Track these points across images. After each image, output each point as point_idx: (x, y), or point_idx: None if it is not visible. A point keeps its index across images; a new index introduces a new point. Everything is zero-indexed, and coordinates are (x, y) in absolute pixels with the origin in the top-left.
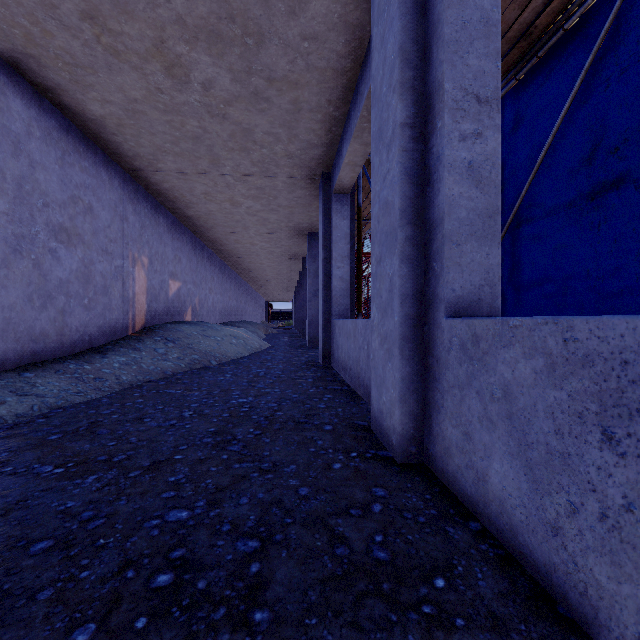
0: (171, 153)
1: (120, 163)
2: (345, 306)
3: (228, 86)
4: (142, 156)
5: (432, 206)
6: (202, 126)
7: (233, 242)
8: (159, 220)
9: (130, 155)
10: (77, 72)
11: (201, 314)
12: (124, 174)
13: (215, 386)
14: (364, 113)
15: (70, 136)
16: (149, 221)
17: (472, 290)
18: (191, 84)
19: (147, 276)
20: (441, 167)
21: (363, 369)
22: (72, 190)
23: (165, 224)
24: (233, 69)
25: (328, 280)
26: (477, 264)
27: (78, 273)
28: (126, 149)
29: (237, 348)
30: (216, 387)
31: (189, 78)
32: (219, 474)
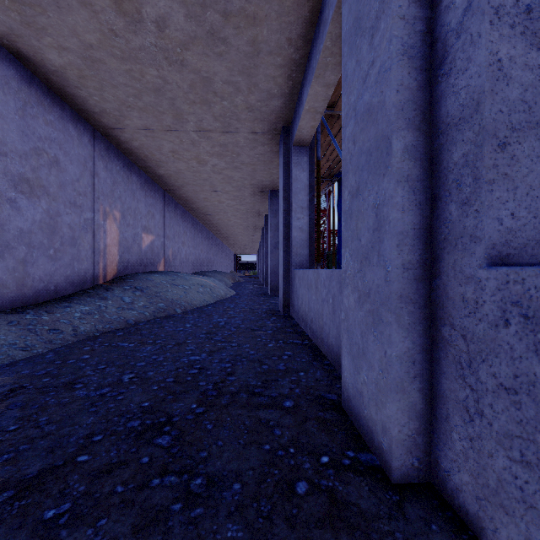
0: (135, 108)
1: (89, 120)
2: (305, 256)
3: (183, 24)
4: (108, 112)
5: (451, 93)
6: (161, 76)
7: (202, 200)
8: (132, 178)
9: (97, 111)
10: (26, 12)
11: (174, 265)
12: (94, 132)
13: (171, 338)
14: (328, 43)
15: (33, 88)
16: (121, 178)
17: (531, 220)
18: (144, 23)
19: (119, 229)
20: (475, 18)
21: (327, 324)
22: (35, 142)
23: (138, 182)
24: (186, 1)
25: (288, 231)
26: (539, 177)
27: (42, 224)
28: (92, 105)
29: (203, 296)
30: (172, 339)
31: (141, 15)
32: (124, 503)
